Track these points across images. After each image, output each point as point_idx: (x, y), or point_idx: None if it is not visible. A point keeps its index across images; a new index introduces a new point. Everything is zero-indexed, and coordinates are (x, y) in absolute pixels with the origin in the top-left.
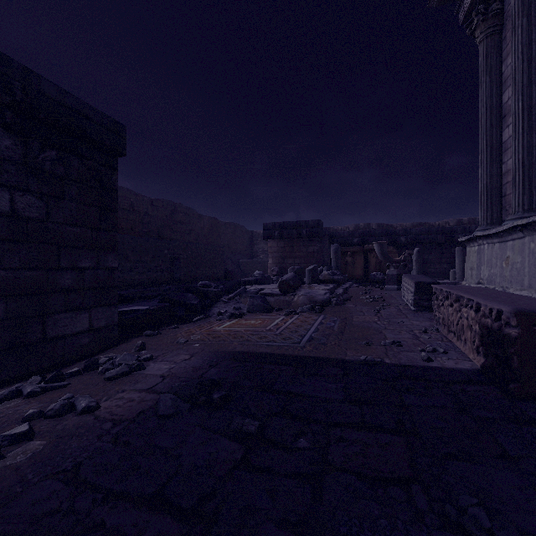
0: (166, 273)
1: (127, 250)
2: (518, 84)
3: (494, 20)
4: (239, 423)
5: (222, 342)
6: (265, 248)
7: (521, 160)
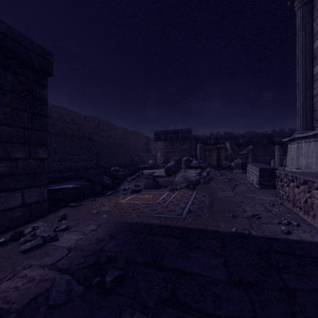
0: (93, 162)
1: (67, 147)
2: None
3: None
4: None
5: (123, 214)
6: (156, 146)
7: None
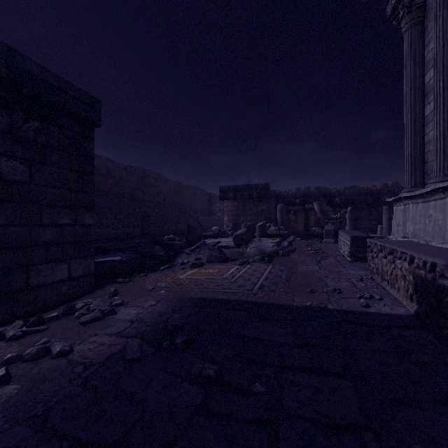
0: (137, 228)
1: (105, 209)
2: (440, 66)
3: (417, 12)
4: (199, 367)
5: (184, 289)
6: (222, 207)
7: (442, 131)
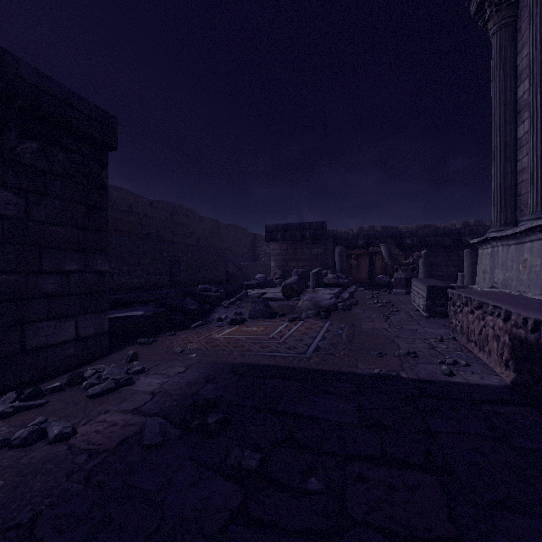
0: (165, 276)
1: (125, 253)
2: (537, 76)
3: (508, 11)
4: (237, 456)
5: (221, 352)
6: (268, 250)
7: (539, 156)
